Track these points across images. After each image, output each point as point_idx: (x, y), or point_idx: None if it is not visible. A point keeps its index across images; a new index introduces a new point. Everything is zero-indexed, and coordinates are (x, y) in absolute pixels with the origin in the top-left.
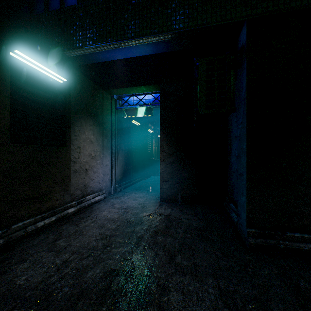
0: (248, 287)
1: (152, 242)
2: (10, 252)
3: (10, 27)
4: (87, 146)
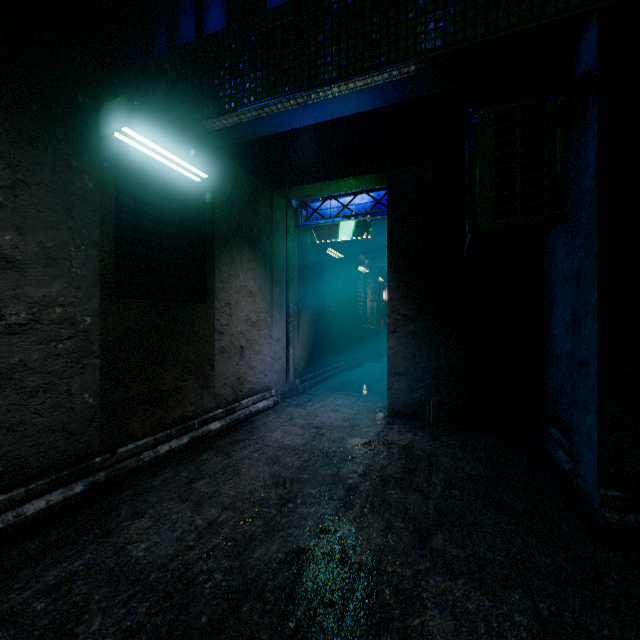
0: (609, 623)
1: (377, 500)
2: (116, 497)
3: (116, 87)
4: (243, 303)
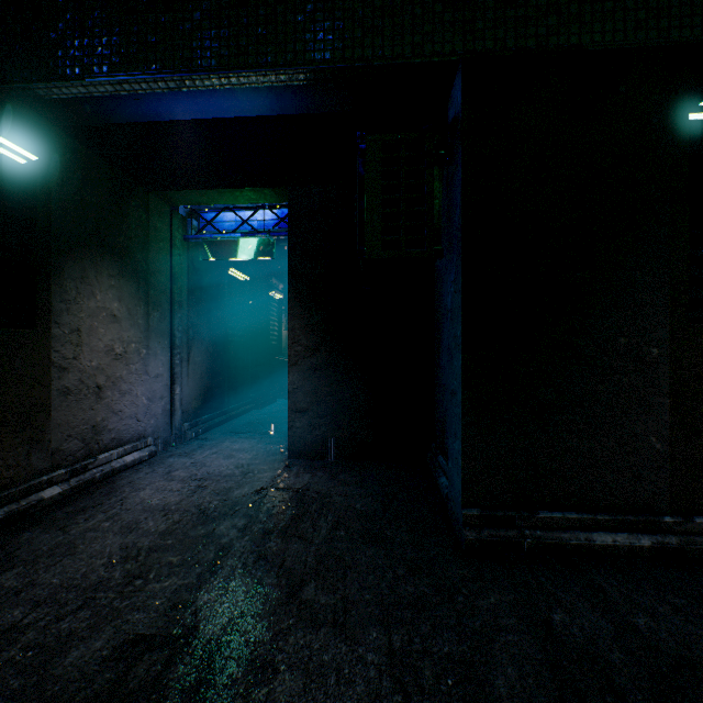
0: (451, 640)
1: (253, 556)
2: None
3: None
4: (102, 330)
